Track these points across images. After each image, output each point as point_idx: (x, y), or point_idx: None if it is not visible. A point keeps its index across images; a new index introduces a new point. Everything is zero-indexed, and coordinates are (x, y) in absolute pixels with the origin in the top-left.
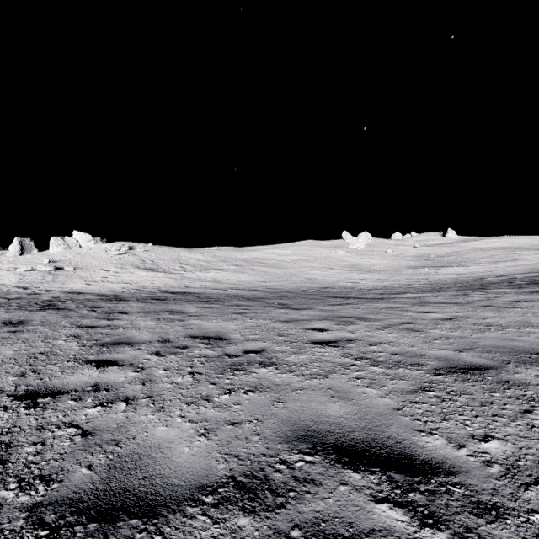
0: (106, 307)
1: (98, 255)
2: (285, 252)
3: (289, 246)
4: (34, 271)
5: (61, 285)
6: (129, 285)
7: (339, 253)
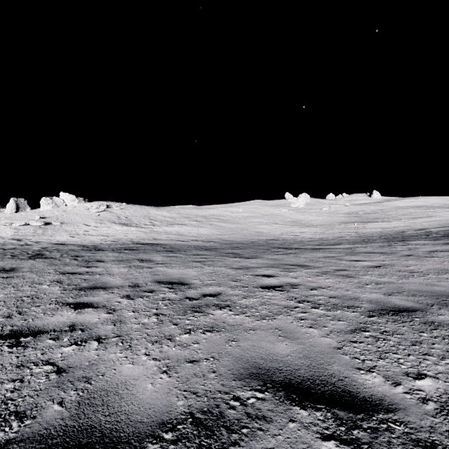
0: (86, 256)
1: (81, 212)
2: (238, 210)
3: (240, 205)
4: (27, 226)
5: (50, 237)
6: (106, 238)
7: (283, 210)
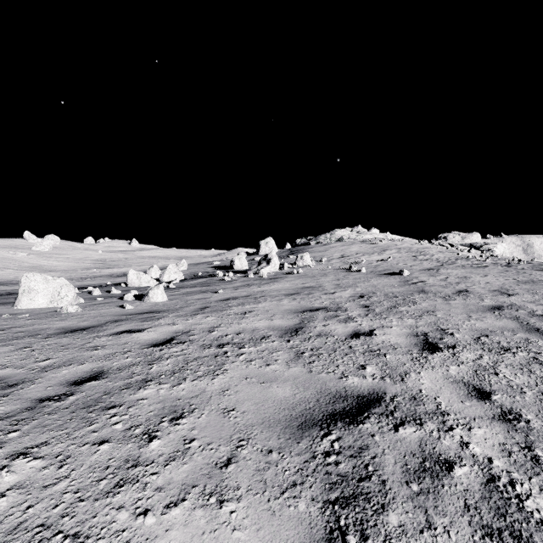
0: None
1: None
2: None
3: None
4: None
5: None
6: None
7: (20, 254)
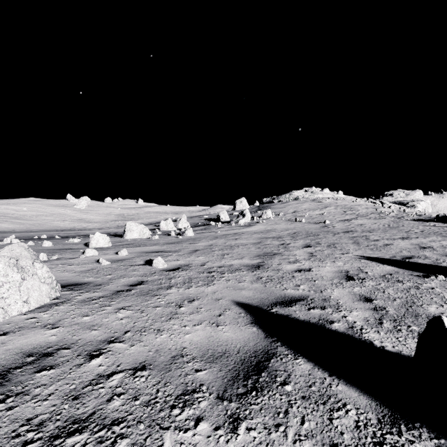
0: None
1: None
2: (21, 208)
3: (20, 203)
4: None
5: None
6: None
7: (68, 211)
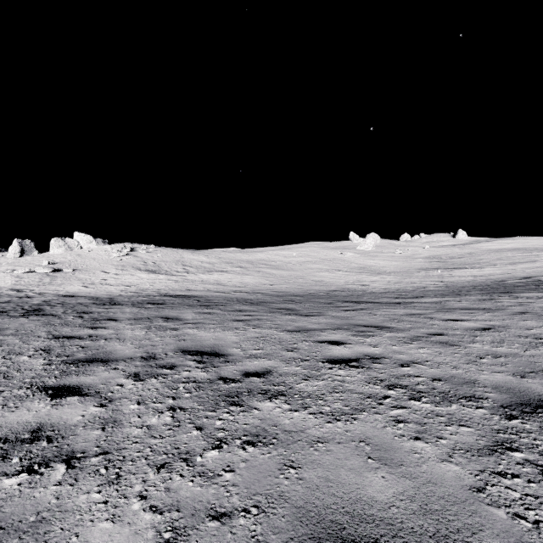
0: (95, 313)
1: (99, 257)
2: (291, 253)
3: (295, 247)
4: (32, 273)
5: (58, 287)
6: (128, 288)
7: (347, 254)
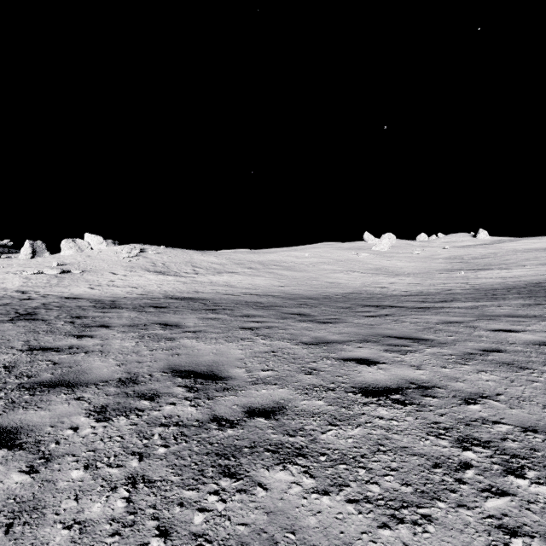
0: (89, 318)
1: (109, 258)
2: (304, 254)
3: (307, 248)
4: (41, 274)
5: (63, 289)
6: (134, 290)
7: (362, 255)
